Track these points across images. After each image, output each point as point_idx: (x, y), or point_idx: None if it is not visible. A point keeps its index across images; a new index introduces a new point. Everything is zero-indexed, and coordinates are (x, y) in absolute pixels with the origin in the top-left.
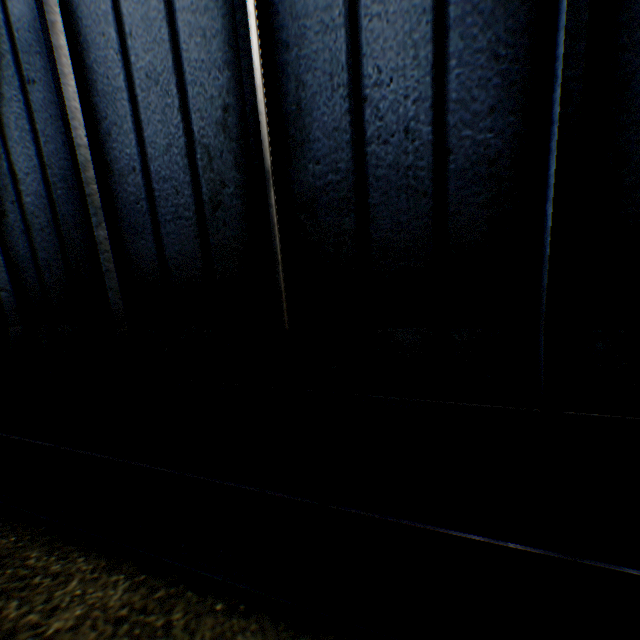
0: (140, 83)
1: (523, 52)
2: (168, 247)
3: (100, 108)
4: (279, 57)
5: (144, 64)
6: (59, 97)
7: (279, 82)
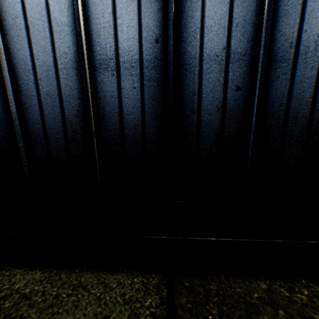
0: (43, 96)
1: (162, 115)
2: (52, 152)
3: (24, 100)
4: (97, 100)
5: (46, 90)
6: (5, 94)
7: (97, 107)
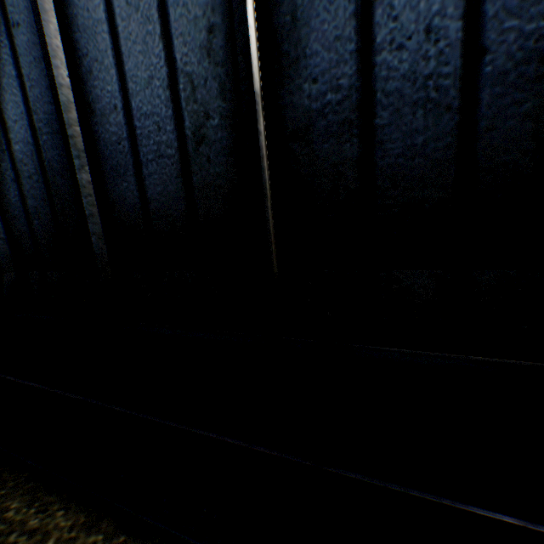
0: (120, 12)
1: None
2: (150, 188)
3: (81, 45)
4: None
5: None
6: (40, 34)
7: None
